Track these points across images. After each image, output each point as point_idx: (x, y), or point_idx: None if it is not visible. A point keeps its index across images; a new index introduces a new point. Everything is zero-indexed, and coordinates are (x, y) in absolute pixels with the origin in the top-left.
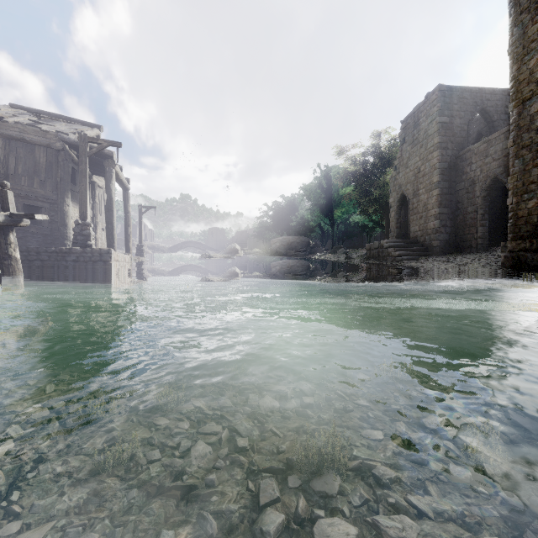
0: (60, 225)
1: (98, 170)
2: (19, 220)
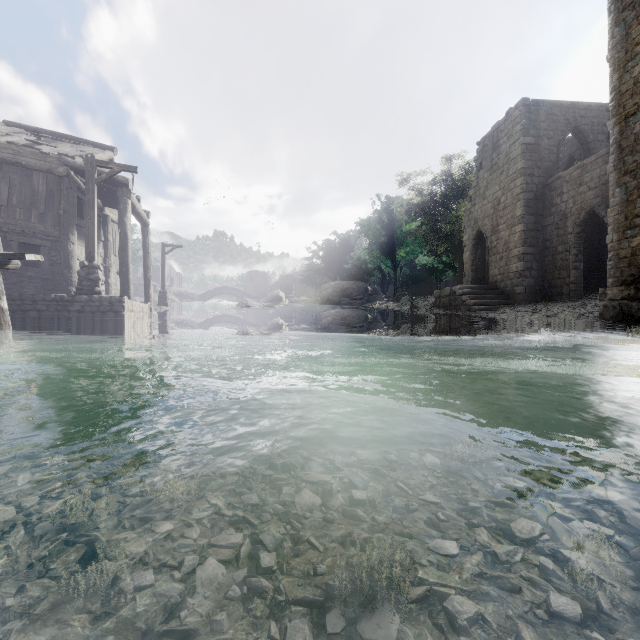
0: (63, 268)
1: (111, 201)
2: (7, 261)
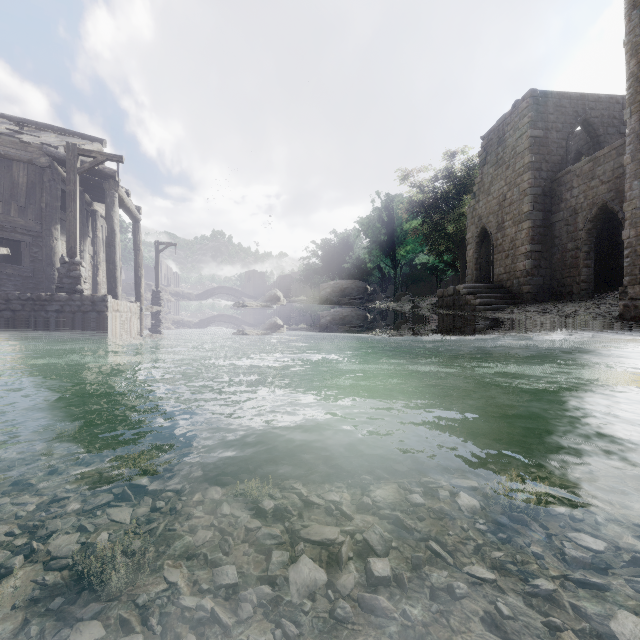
0: (45, 265)
1: (100, 195)
2: None
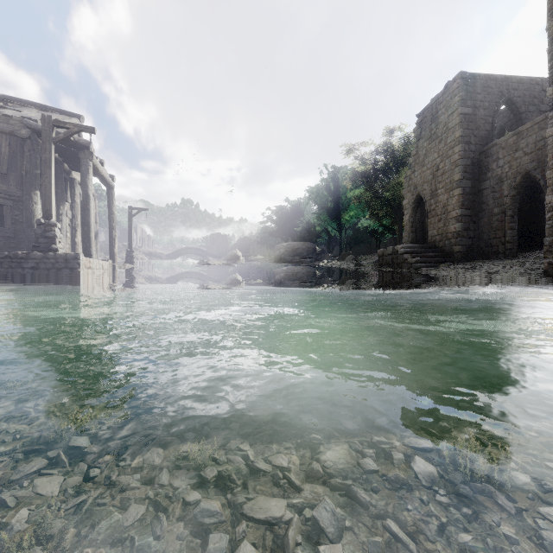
0: (25, 226)
1: (77, 164)
2: None
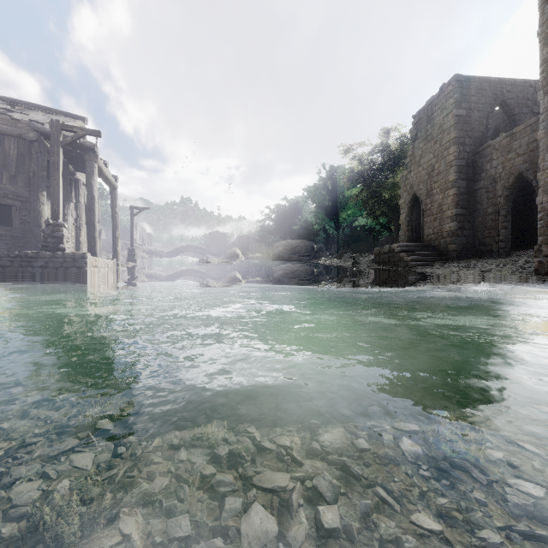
0: (33, 226)
1: (82, 166)
2: None
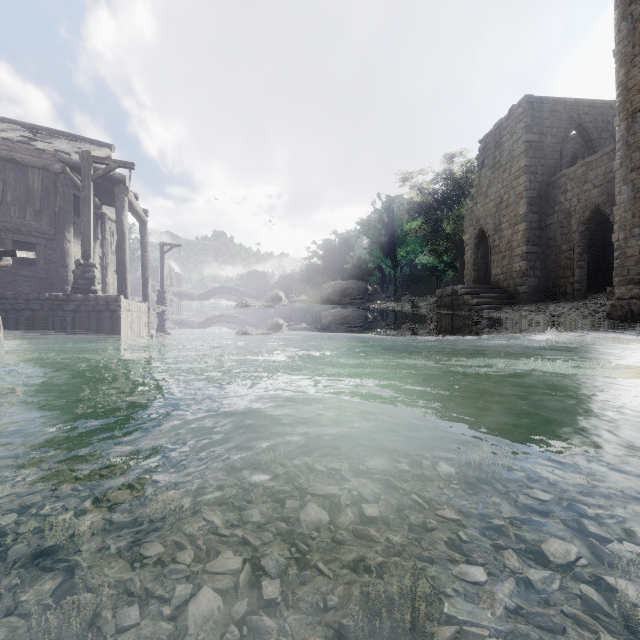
0: (58, 266)
1: (109, 199)
2: None
